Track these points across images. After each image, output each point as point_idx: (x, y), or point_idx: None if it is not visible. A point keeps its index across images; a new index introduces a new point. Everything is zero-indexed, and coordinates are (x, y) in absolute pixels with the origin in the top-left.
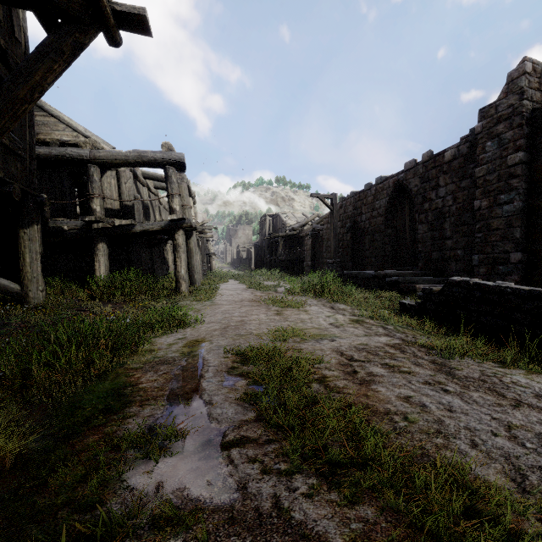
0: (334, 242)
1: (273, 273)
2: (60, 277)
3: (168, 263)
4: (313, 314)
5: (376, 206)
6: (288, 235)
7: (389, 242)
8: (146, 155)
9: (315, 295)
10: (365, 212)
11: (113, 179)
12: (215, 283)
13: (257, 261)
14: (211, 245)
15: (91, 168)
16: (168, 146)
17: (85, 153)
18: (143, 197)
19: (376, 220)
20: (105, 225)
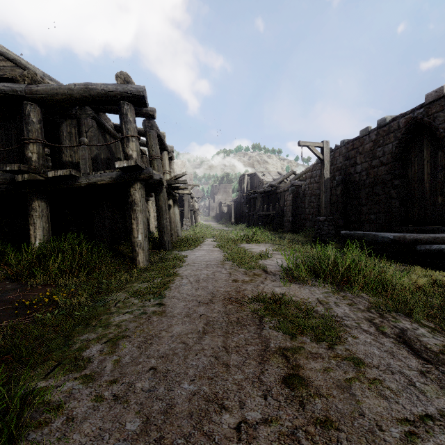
0: (325, 197)
1: (255, 234)
2: (15, 239)
3: (148, 220)
4: (401, 398)
5: (377, 153)
6: (266, 191)
7: (398, 196)
8: (94, 87)
9: (335, 285)
10: (361, 162)
11: (73, 128)
12: (186, 248)
13: (236, 215)
14: (196, 201)
15: (26, 106)
16: (124, 76)
17: (20, 88)
18: (115, 151)
19: (377, 170)
20: (34, 177)
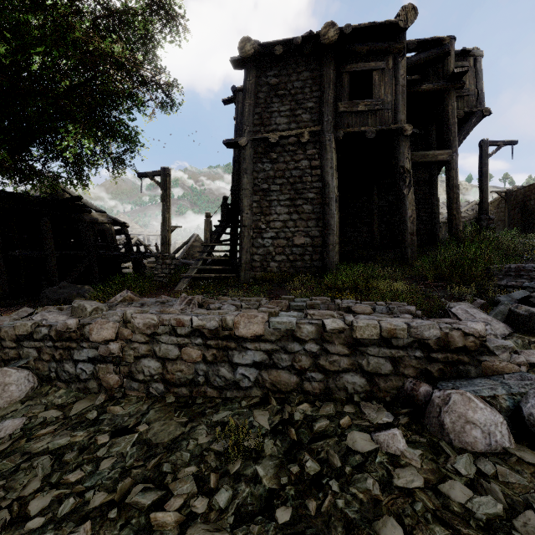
0: (508, 220)
1: None
2: None
3: None
4: None
5: None
6: None
7: None
8: None
9: None
10: (533, 199)
11: None
12: None
13: None
14: None
15: None
16: None
17: None
18: None
19: None
20: None
